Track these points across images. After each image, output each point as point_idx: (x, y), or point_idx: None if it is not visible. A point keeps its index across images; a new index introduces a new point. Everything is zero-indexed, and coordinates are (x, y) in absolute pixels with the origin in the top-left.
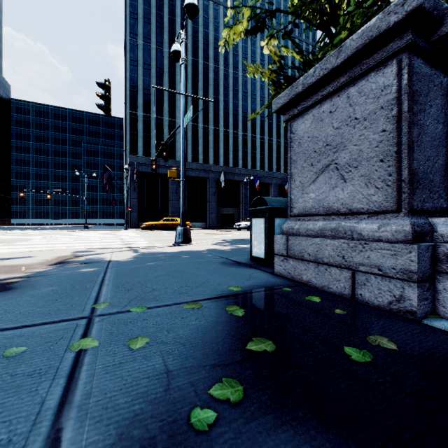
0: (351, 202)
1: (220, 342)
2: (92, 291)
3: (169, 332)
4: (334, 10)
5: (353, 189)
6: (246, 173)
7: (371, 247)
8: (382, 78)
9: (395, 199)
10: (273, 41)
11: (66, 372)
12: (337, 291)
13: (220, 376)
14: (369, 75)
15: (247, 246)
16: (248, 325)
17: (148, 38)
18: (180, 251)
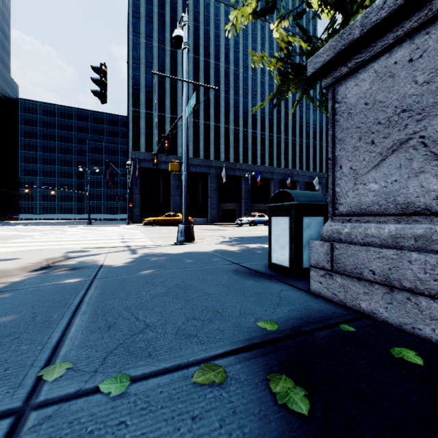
0: None
1: None
2: (56, 329)
3: None
4: None
5: None
6: (247, 168)
7: None
8: None
9: None
10: (283, 22)
11: None
12: (432, 336)
13: None
14: None
15: (257, 246)
16: None
17: (150, 36)
18: (182, 253)
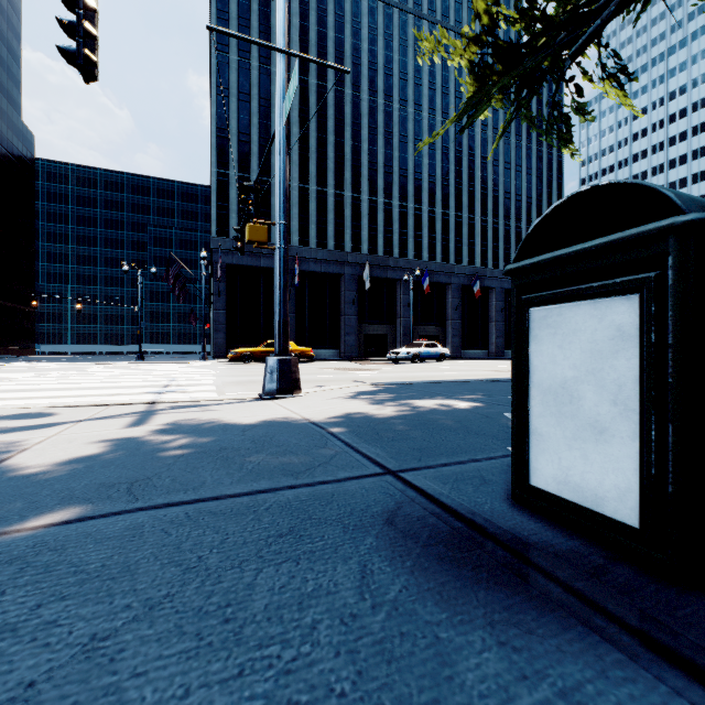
0: None
1: None
2: None
3: None
4: None
5: None
6: (407, 266)
7: None
8: None
9: None
10: None
11: None
12: None
13: None
14: None
15: (439, 406)
16: None
17: (246, 50)
18: (252, 424)
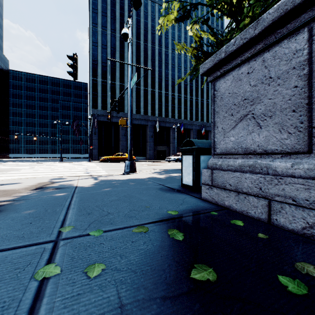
0: (266, 144)
1: (166, 269)
2: (60, 215)
3: (122, 257)
4: (240, 2)
5: (268, 134)
6: (174, 121)
7: (286, 181)
8: (294, 43)
9: (306, 142)
10: (195, 26)
11: (27, 306)
12: (254, 215)
13: (171, 313)
14: (283, 42)
15: (177, 175)
16: (188, 249)
17: (105, 26)
18: (128, 179)
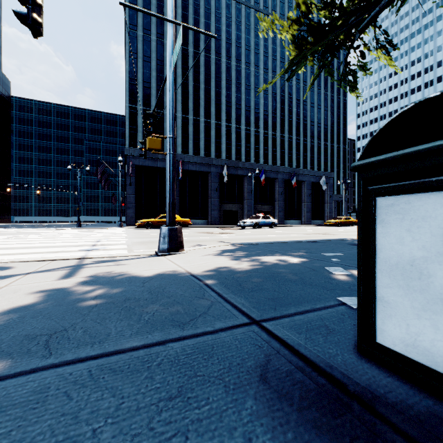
0: None
1: None
2: None
3: None
4: None
5: None
6: (250, 167)
7: None
8: None
9: None
10: None
11: None
12: None
13: None
14: None
15: (278, 261)
16: None
17: (148, 29)
18: (150, 277)
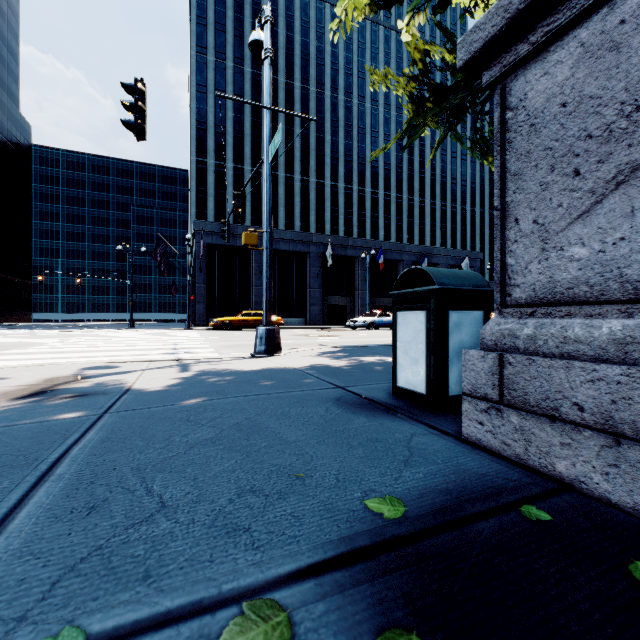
0: None
1: None
2: None
3: None
4: None
5: None
6: (364, 245)
7: None
8: None
9: None
10: (416, 18)
11: None
12: None
13: None
14: None
15: (376, 360)
16: None
17: (222, 52)
18: (259, 370)
